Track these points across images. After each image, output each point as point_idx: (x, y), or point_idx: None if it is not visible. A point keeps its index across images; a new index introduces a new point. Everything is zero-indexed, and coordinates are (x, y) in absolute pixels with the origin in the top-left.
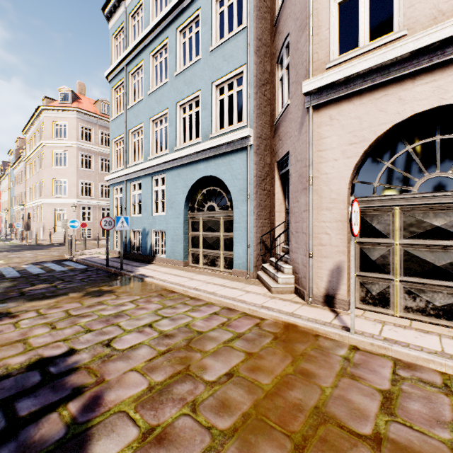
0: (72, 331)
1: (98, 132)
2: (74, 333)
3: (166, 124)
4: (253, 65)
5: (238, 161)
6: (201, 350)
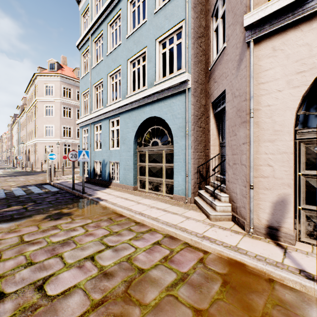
0: (13, 264)
1: (75, 91)
2: (14, 266)
3: (120, 78)
4: (191, 19)
5: (177, 102)
6: (140, 301)
